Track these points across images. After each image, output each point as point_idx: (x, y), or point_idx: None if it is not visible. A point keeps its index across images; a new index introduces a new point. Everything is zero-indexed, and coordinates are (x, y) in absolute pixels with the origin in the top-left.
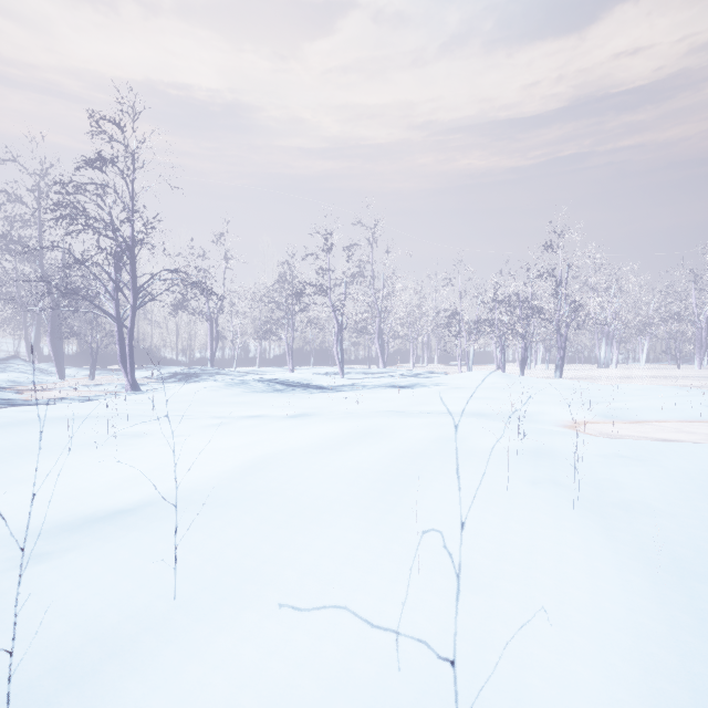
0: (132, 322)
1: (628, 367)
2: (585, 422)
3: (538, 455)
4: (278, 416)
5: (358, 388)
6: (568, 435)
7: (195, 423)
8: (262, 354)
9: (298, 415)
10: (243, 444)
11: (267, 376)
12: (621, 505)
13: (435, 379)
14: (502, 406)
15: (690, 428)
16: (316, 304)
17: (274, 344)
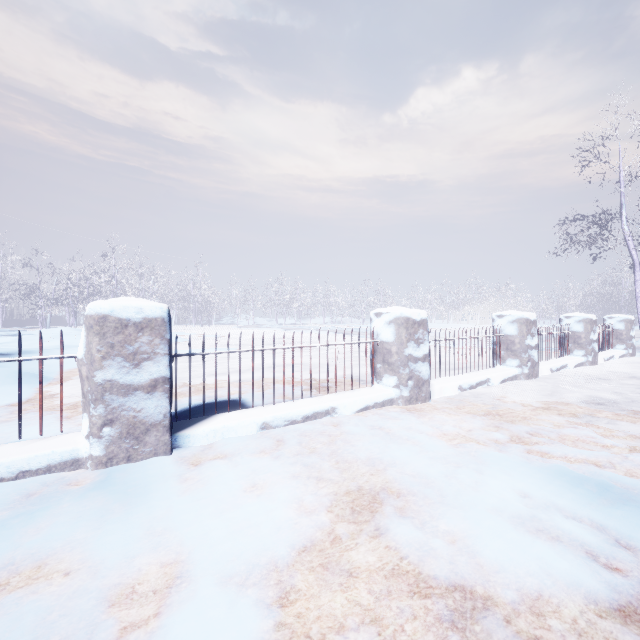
0: None
1: None
2: None
3: None
4: None
5: None
6: None
7: None
8: None
9: None
10: None
11: None
12: None
13: (28, 332)
14: None
15: None
16: None
17: None
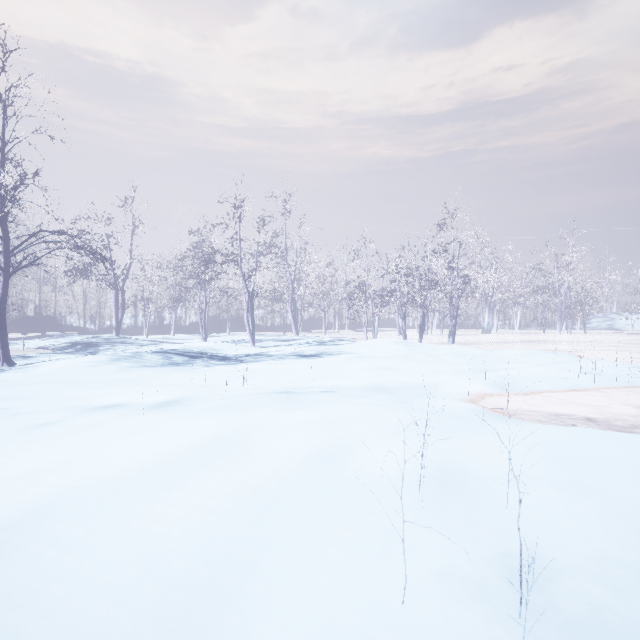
0: (3, 288)
1: (506, 332)
2: (481, 393)
3: (445, 487)
4: (140, 406)
5: (264, 359)
6: (474, 431)
7: (16, 422)
8: (180, 321)
9: (166, 404)
10: (39, 469)
11: (171, 346)
12: (592, 625)
13: (341, 348)
14: (402, 378)
15: (573, 397)
16: (227, 273)
17: (195, 311)
